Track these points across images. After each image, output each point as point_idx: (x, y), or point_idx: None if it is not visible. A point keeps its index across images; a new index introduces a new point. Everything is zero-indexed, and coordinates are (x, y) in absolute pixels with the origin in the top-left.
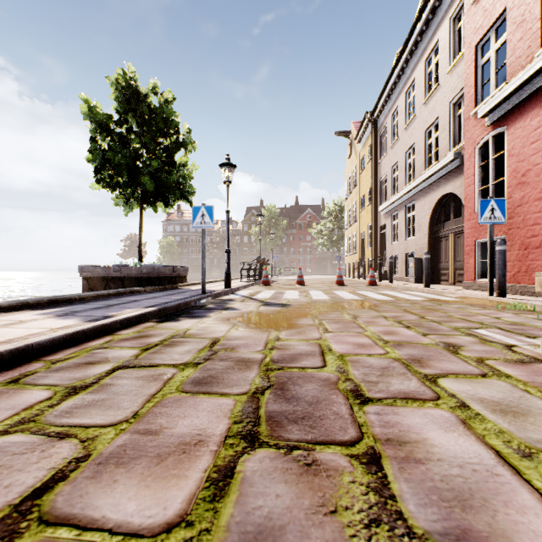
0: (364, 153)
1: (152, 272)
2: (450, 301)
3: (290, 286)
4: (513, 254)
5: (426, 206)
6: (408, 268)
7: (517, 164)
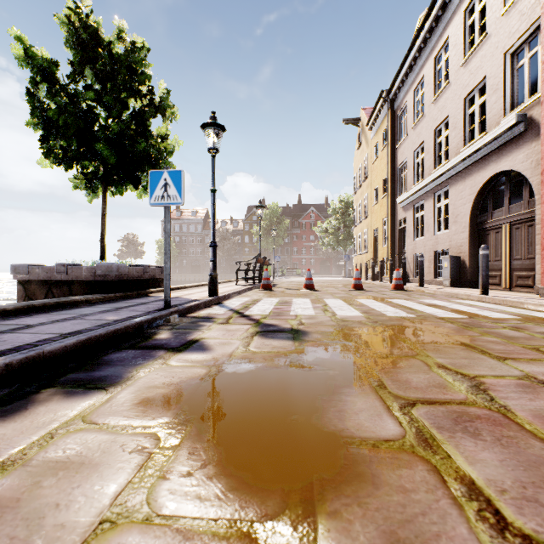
0: (377, 140)
1: (109, 273)
2: None
3: (297, 291)
4: None
5: (466, 191)
6: (438, 269)
7: None
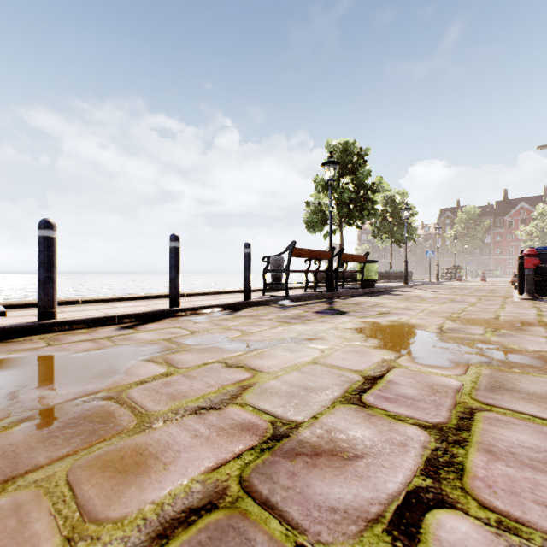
0: None
1: (402, 274)
2: None
3: (475, 282)
4: None
5: None
6: None
7: None
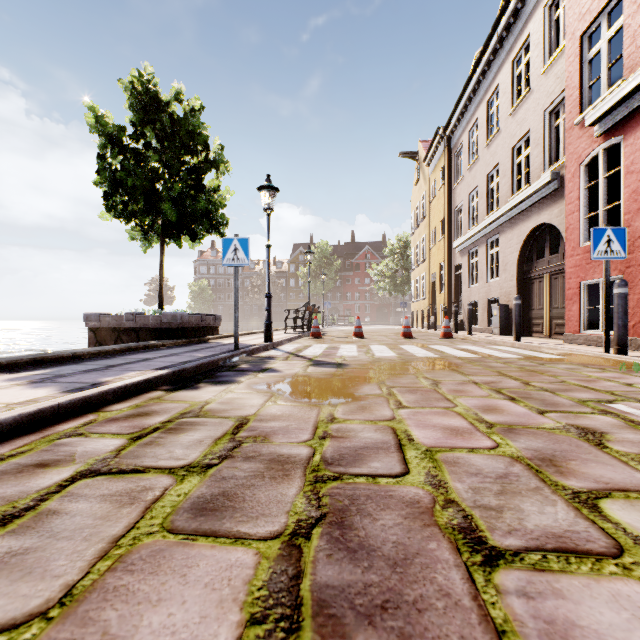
0: (435, 178)
1: (174, 321)
2: (552, 359)
3: (346, 339)
4: (633, 299)
5: (514, 240)
6: (490, 317)
7: (638, 183)
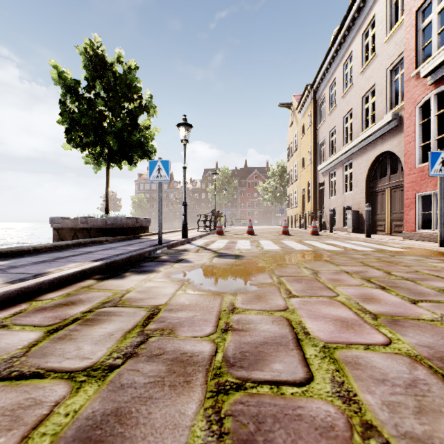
0: (304, 121)
1: (116, 223)
2: (399, 251)
3: (242, 236)
4: None
5: (363, 164)
6: (345, 220)
7: None
